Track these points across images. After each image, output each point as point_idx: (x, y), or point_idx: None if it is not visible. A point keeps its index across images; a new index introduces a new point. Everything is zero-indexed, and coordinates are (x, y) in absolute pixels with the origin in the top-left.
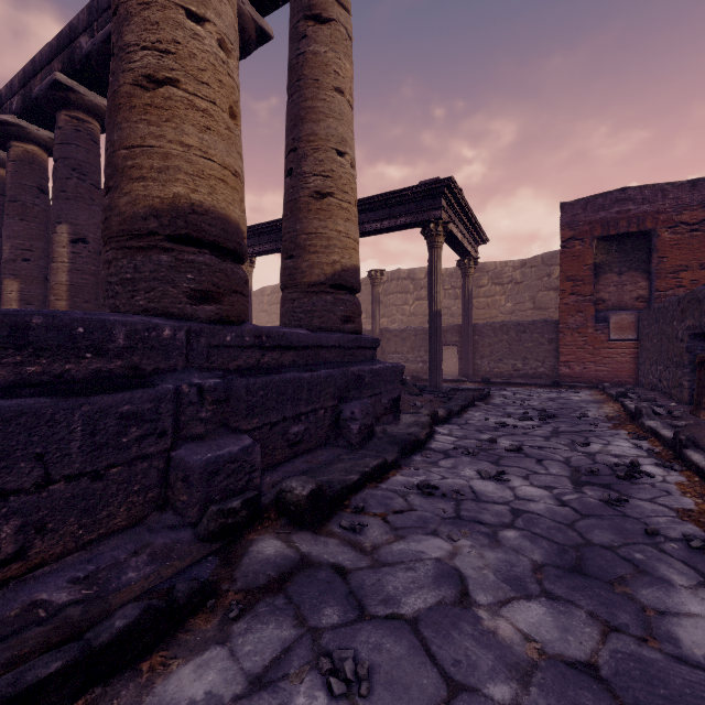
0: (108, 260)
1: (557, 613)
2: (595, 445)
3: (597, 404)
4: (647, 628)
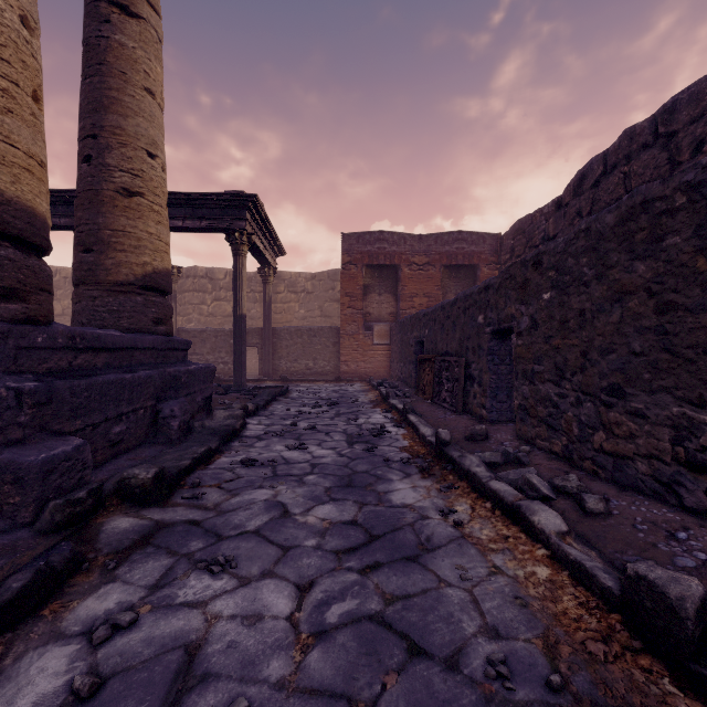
0: None
1: (339, 505)
2: (362, 419)
3: (365, 393)
4: (379, 500)
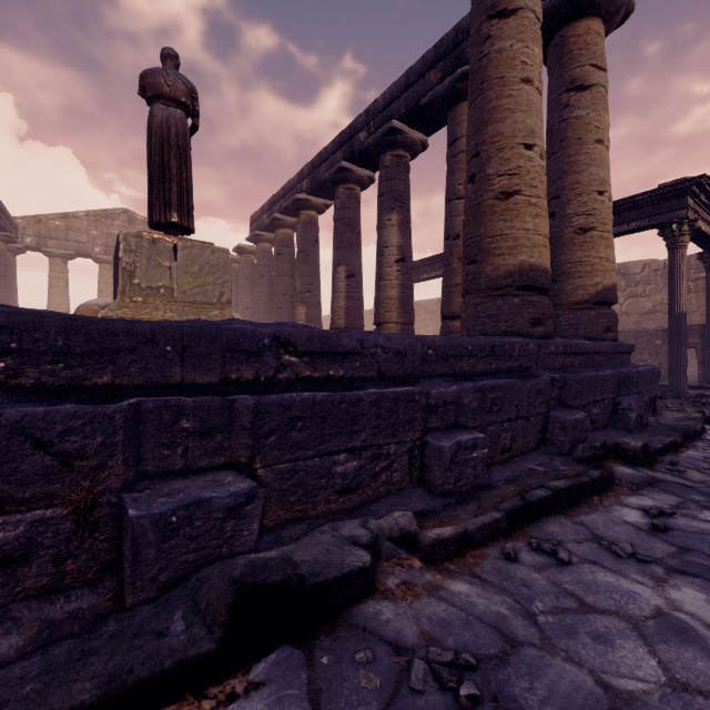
0: (475, 303)
1: None
2: None
3: None
4: None
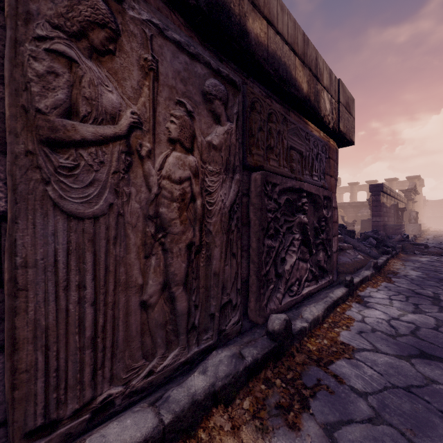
0: None
1: None
2: None
3: None
4: None
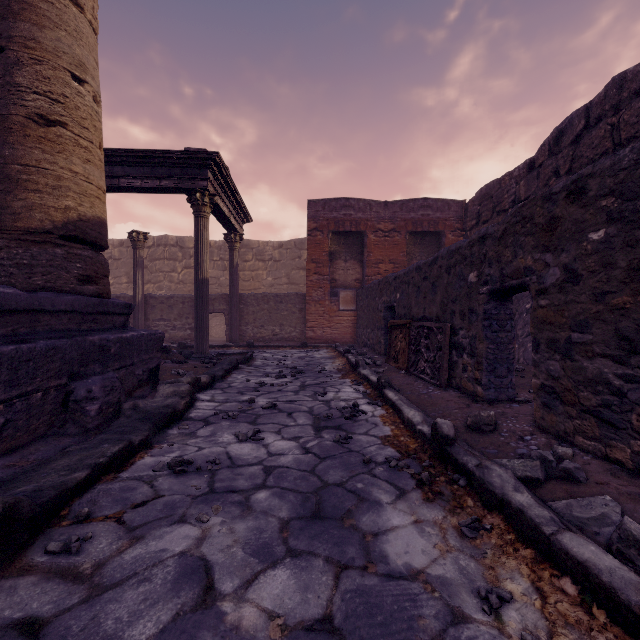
0: None
1: (300, 571)
2: (330, 393)
3: (332, 360)
4: (367, 554)
